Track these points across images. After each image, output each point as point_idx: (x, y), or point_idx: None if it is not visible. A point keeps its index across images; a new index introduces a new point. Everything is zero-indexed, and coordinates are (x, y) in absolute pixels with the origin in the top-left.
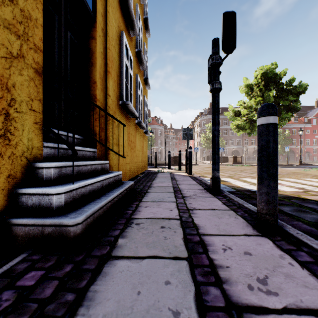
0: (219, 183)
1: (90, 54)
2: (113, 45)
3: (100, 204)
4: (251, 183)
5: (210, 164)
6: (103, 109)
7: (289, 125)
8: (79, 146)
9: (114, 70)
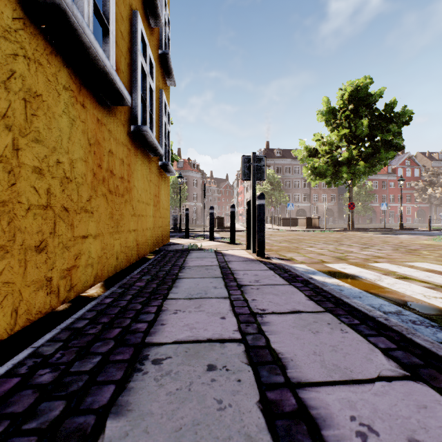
0: None
1: None
2: None
3: None
4: (425, 282)
5: (272, 229)
6: None
7: (370, 176)
8: None
9: None
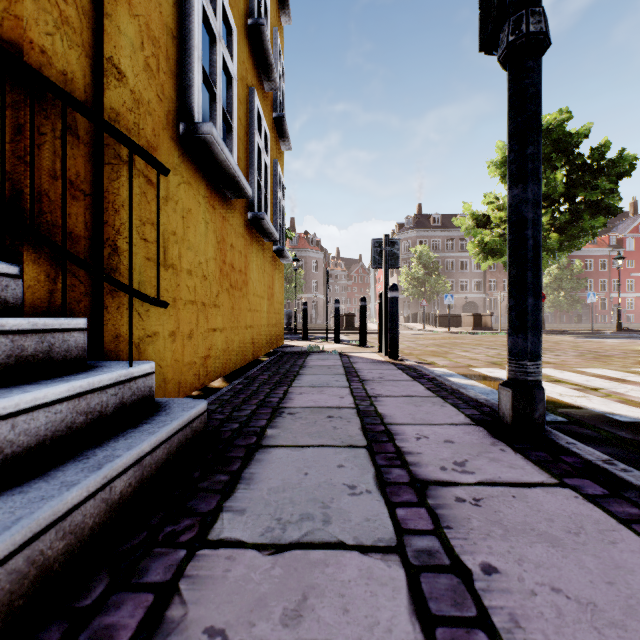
0: (543, 406)
1: None
2: None
3: None
4: (575, 385)
5: (423, 330)
6: (49, 80)
7: (580, 252)
8: None
9: None
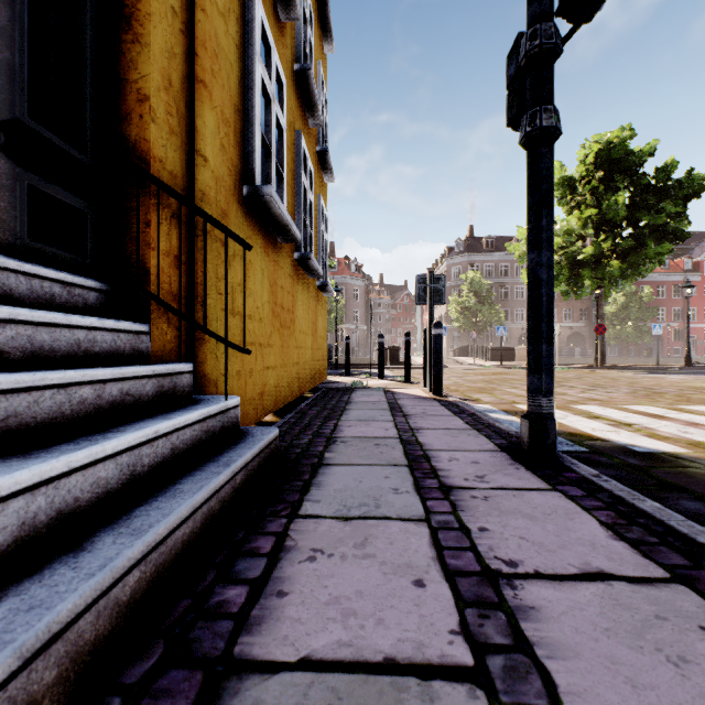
0: (554, 435)
1: (129, 3)
2: (217, 8)
3: (31, 635)
4: (612, 421)
5: (474, 365)
6: (171, 188)
7: (651, 277)
8: (77, 312)
9: (221, 86)
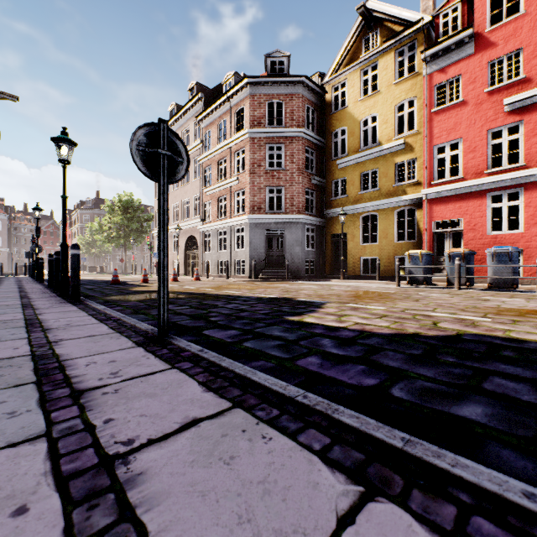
0: None
1: None
2: None
3: None
4: None
5: None
6: None
7: None
8: None
9: None
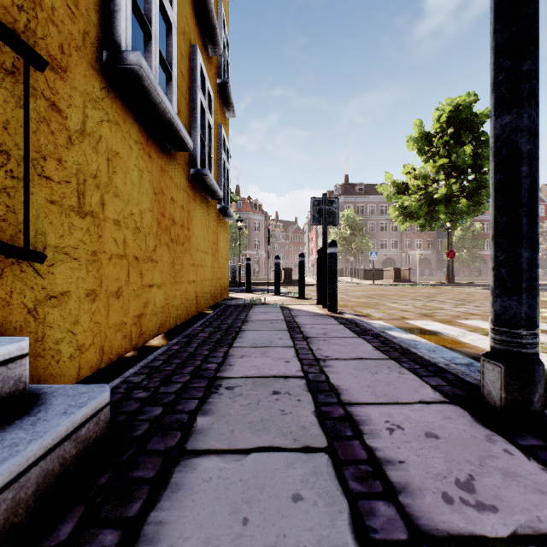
0: (542, 385)
1: None
2: None
3: None
4: None
5: (351, 282)
6: None
7: (479, 216)
8: None
9: None
